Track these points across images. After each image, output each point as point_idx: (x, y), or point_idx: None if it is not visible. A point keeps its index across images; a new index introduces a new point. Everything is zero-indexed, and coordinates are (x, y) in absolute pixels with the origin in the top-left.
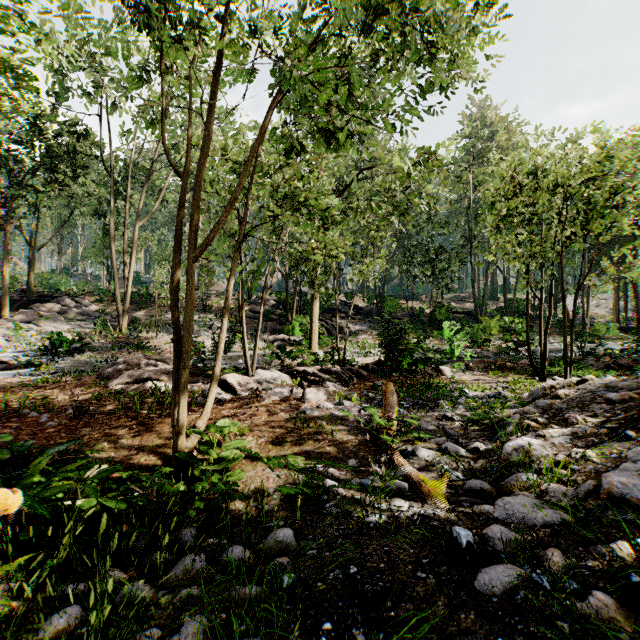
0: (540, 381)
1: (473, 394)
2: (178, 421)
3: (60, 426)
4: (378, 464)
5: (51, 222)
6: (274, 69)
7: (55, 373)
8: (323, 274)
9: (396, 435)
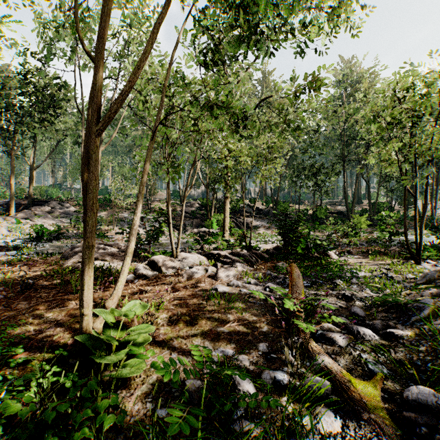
0: (415, 264)
1: (361, 274)
2: (82, 302)
3: (6, 299)
4: (291, 351)
5: (47, 151)
6: (195, 19)
7: (32, 254)
8: (233, 178)
9: (306, 318)
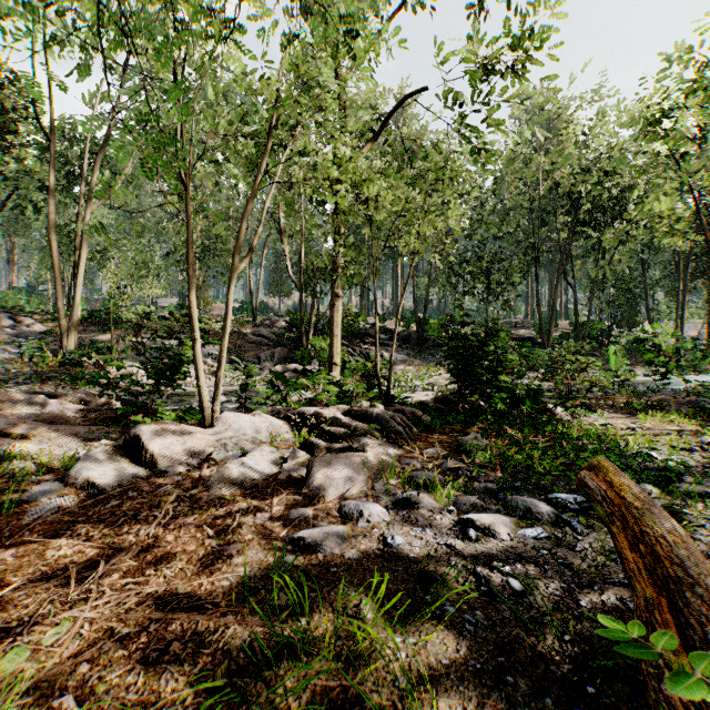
0: None
1: (673, 462)
2: None
3: None
4: None
5: None
6: None
7: None
8: (351, 248)
9: None
